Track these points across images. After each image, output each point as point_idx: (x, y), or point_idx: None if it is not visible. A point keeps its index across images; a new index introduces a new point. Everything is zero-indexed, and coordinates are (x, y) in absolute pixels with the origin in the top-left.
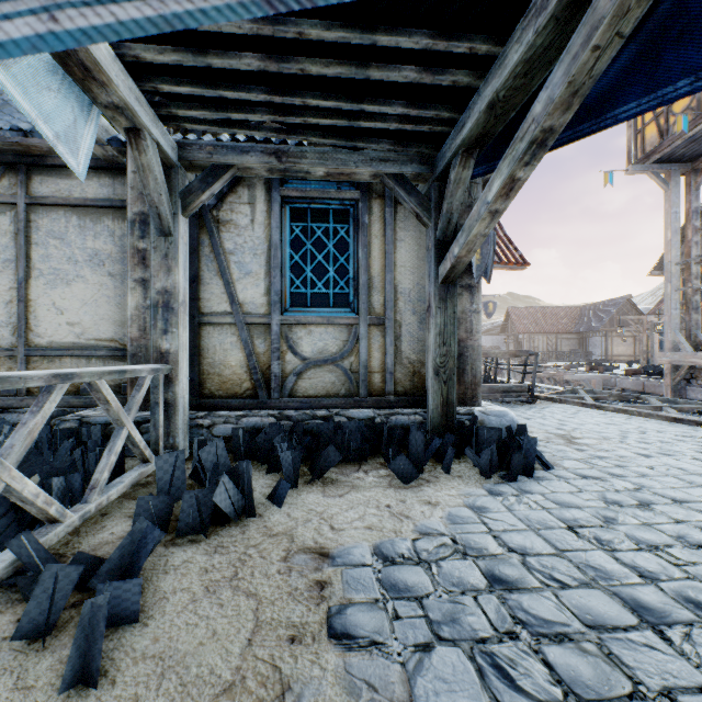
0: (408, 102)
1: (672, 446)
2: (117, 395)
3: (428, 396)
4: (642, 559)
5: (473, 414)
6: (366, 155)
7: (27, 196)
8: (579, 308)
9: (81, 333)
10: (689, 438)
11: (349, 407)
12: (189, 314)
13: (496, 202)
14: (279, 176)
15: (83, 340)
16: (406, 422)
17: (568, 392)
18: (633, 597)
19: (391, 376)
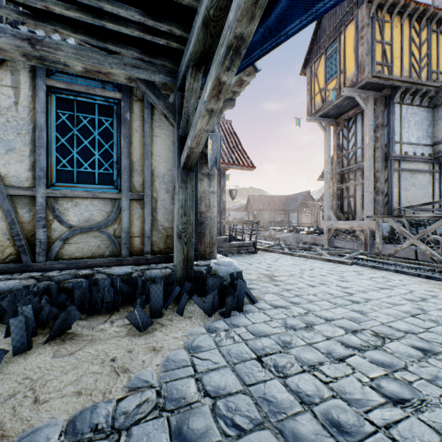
0: (144, 12)
1: (327, 278)
2: None
3: (174, 254)
4: (304, 382)
5: (208, 265)
6: (121, 59)
7: None
8: (285, 197)
9: None
10: (335, 271)
11: (112, 265)
12: None
13: (210, 102)
14: (37, 63)
15: None
16: (158, 275)
17: (276, 245)
18: (294, 432)
19: (148, 239)
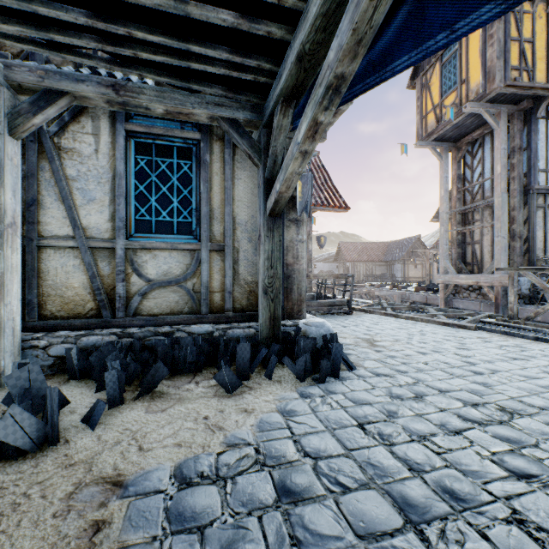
0: (232, 49)
1: (442, 345)
2: None
3: (259, 312)
4: (412, 451)
5: (297, 325)
6: (203, 98)
7: None
8: (387, 244)
9: None
10: (453, 337)
11: (191, 323)
12: (26, 236)
13: (305, 143)
14: (119, 109)
15: None
16: (241, 335)
17: (376, 304)
18: (402, 494)
19: (229, 295)
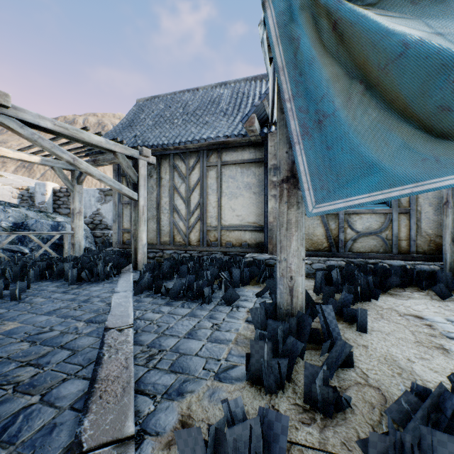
0: None
1: None
2: (256, 248)
3: (445, 254)
4: None
5: None
6: None
7: (221, 162)
8: None
9: (241, 220)
10: None
11: (385, 259)
12: None
13: None
14: None
15: (242, 223)
16: (427, 269)
17: None
18: None
19: (413, 242)
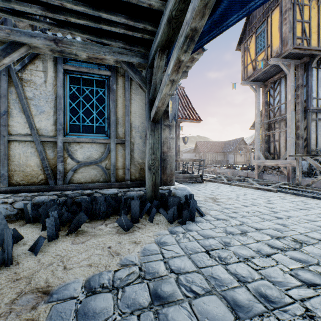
0: (127, 16)
1: (257, 201)
2: None
3: (146, 181)
4: (240, 268)
5: (169, 189)
6: (111, 49)
7: None
8: (224, 142)
9: None
10: (263, 196)
11: (104, 188)
12: (0, 134)
13: (172, 74)
14: (59, 55)
15: None
16: (135, 195)
17: (217, 177)
18: (233, 298)
19: (128, 171)
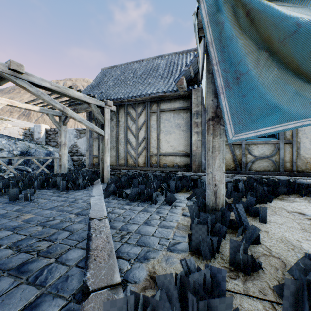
0: None
1: None
2: (184, 168)
3: None
4: None
5: None
6: None
7: (160, 109)
8: None
9: (174, 149)
10: None
11: (275, 175)
12: None
13: None
14: None
15: (174, 151)
16: (305, 182)
17: None
18: None
19: (295, 164)
